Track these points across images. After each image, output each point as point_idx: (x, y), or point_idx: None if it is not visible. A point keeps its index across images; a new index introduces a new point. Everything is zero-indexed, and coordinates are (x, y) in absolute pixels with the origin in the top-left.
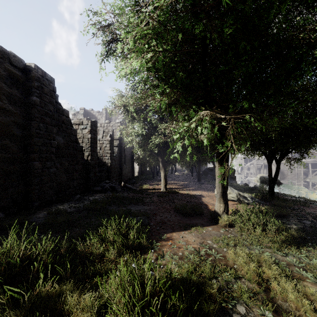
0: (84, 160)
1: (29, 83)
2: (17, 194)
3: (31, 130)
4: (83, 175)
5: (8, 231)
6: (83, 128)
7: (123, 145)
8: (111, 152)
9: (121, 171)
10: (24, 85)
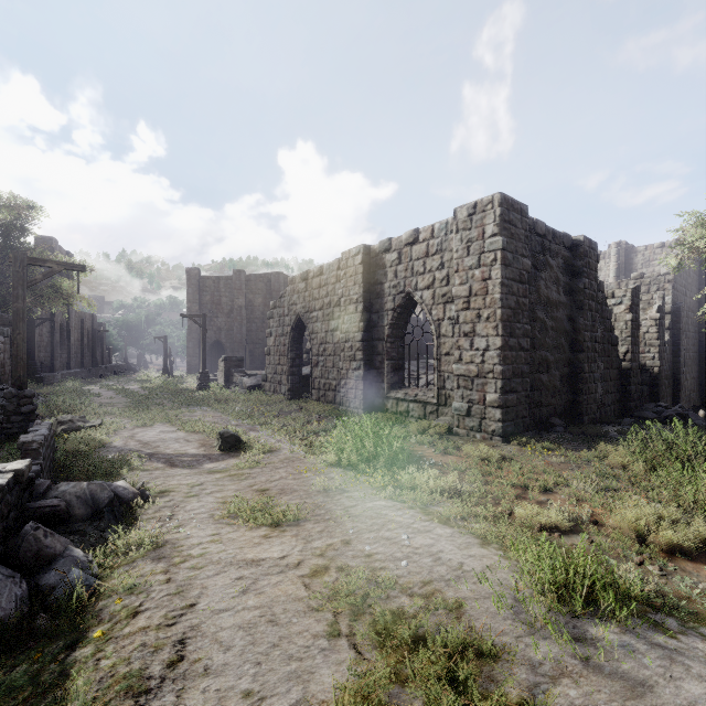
0: (618, 361)
1: (576, 262)
2: (567, 403)
3: (579, 322)
4: (618, 387)
5: (595, 439)
6: (614, 303)
7: (682, 324)
8: (660, 344)
9: (675, 385)
10: (571, 267)
